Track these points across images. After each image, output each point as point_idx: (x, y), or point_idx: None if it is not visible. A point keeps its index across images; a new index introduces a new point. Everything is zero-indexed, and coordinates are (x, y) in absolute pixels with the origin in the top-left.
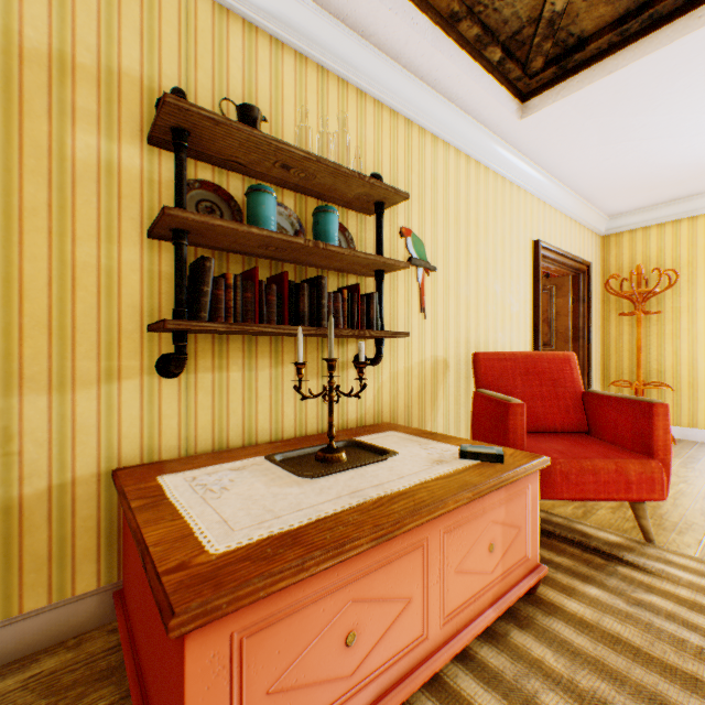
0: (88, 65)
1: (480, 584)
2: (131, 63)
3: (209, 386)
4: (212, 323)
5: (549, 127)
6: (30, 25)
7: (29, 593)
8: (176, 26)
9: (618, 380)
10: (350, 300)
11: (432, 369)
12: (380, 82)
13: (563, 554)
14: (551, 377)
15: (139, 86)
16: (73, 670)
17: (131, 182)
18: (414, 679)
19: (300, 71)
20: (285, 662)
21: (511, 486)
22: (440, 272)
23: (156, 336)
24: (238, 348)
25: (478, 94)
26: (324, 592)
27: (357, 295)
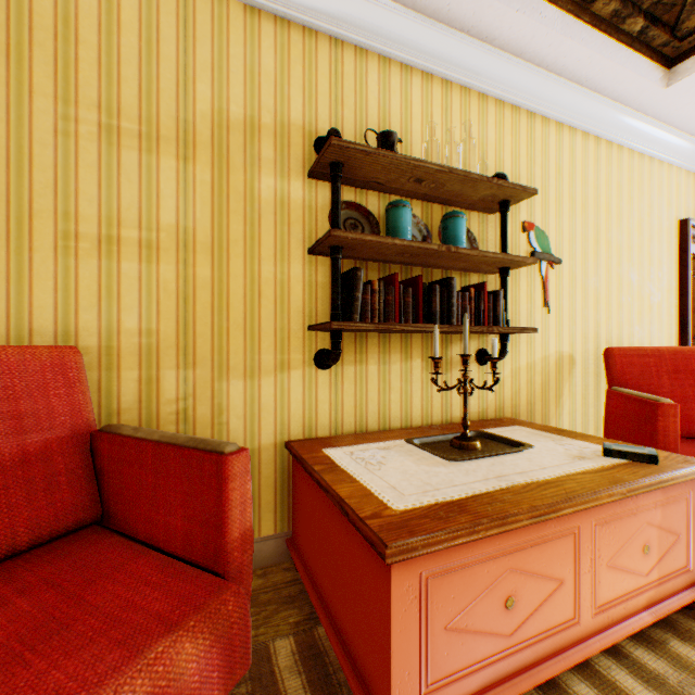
0: (268, 123)
1: (633, 584)
2: (296, 114)
3: (352, 376)
4: (364, 323)
5: None
6: (233, 103)
7: None
8: (328, 76)
9: None
10: (476, 298)
11: (556, 365)
12: (502, 81)
13: None
14: None
15: (301, 132)
16: (265, 591)
17: (296, 210)
18: (567, 656)
19: (426, 88)
20: (458, 607)
21: (668, 489)
22: (564, 264)
23: (314, 335)
24: (374, 344)
25: (612, 70)
26: (487, 556)
27: (483, 293)
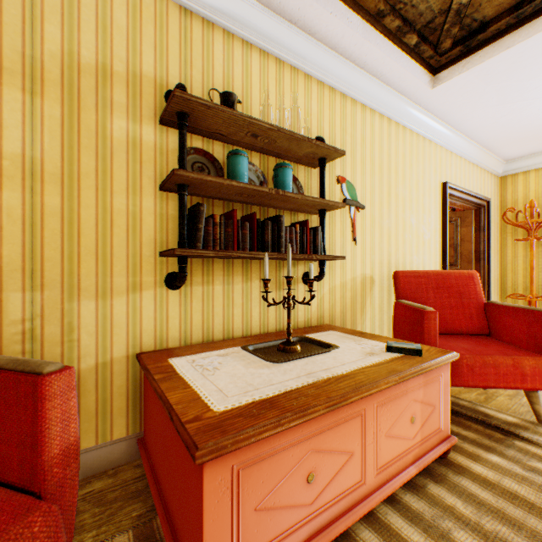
0: (121, 72)
1: (404, 446)
2: (148, 68)
3: (200, 295)
4: (205, 250)
5: (455, 93)
6: (84, 48)
7: (84, 436)
8: (178, 39)
9: (514, 293)
10: (301, 232)
11: (361, 284)
12: (322, 67)
13: (469, 429)
14: (457, 290)
15: (153, 84)
16: (113, 490)
17: (148, 151)
18: (356, 512)
19: (263, 63)
20: (267, 489)
21: (428, 374)
22: (367, 209)
23: (165, 260)
24: (220, 268)
25: (398, 71)
26: (292, 442)
27: (306, 229)
